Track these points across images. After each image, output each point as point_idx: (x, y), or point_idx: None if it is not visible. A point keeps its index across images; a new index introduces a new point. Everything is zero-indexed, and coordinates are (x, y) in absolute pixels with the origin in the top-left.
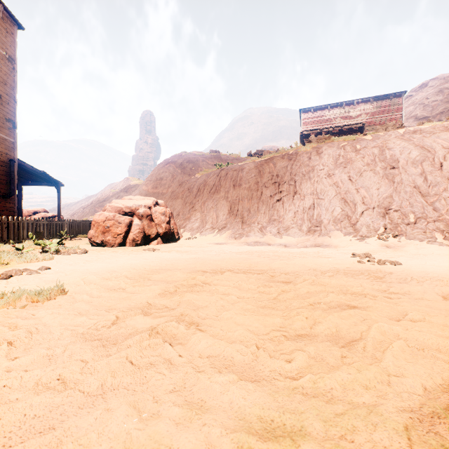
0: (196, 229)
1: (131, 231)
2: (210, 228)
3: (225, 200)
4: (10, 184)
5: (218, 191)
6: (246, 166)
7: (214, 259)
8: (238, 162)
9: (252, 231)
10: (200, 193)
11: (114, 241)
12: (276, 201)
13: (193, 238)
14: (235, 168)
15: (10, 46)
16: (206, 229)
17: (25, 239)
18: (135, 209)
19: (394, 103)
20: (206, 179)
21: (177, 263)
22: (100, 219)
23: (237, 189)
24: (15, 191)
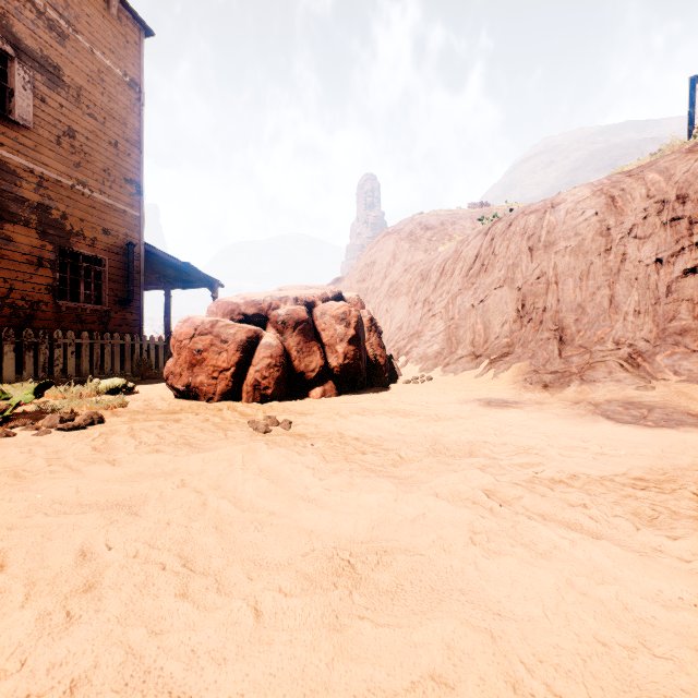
0: (432, 357)
1: (252, 363)
2: (467, 355)
3: (507, 288)
4: (128, 283)
5: (488, 269)
6: (566, 197)
7: (488, 593)
8: None
9: (601, 365)
10: (446, 278)
11: (213, 387)
12: (681, 274)
13: (425, 379)
14: (532, 210)
15: (132, 64)
16: (458, 359)
17: (117, 373)
18: (268, 307)
19: None
20: (459, 248)
21: (148, 662)
22: (183, 332)
23: (540, 255)
24: (141, 295)
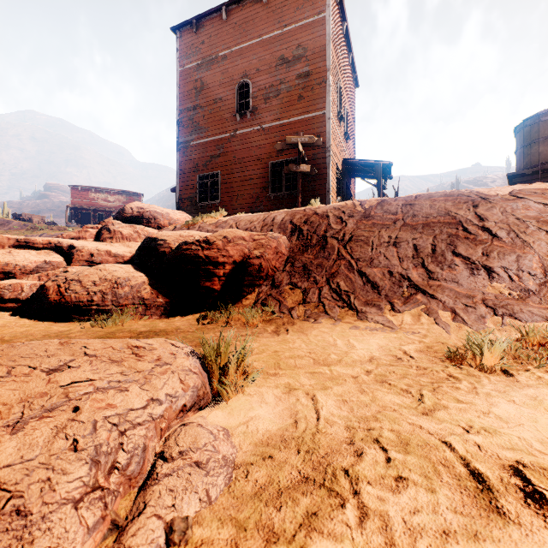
0: None
1: None
2: None
3: None
4: None
5: None
6: None
7: None
8: (1, 223)
9: None
10: None
11: None
12: None
13: None
14: None
15: None
16: None
17: None
18: None
19: (137, 199)
20: None
21: None
22: None
23: None
24: None
